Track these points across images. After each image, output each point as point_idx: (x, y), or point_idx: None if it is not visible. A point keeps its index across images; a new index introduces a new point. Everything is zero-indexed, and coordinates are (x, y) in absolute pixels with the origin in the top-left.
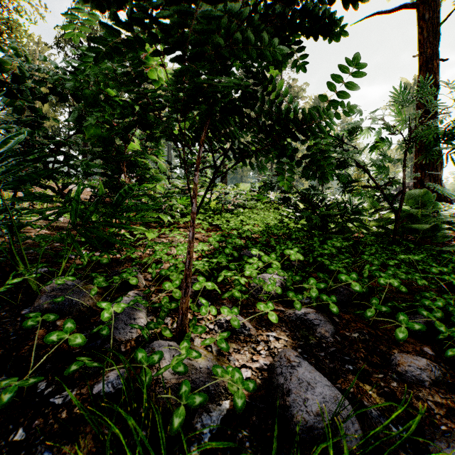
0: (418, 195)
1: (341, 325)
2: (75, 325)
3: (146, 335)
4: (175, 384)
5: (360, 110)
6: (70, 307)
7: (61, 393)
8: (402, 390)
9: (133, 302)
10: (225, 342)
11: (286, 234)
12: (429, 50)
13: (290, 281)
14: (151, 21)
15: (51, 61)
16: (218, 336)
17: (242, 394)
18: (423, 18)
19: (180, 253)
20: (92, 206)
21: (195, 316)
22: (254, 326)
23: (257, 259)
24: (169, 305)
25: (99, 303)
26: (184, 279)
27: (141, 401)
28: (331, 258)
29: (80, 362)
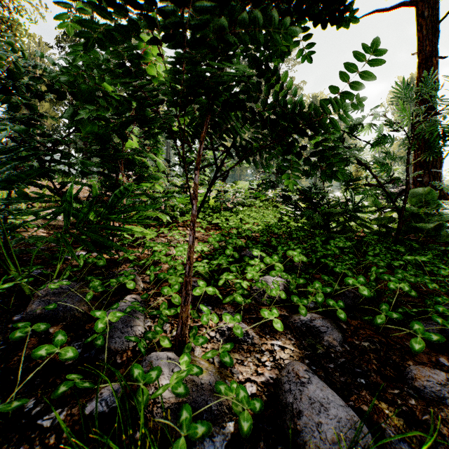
0: (421, 194)
1: (349, 332)
2: (66, 338)
3: (143, 348)
4: (174, 403)
5: (361, 107)
6: (64, 313)
7: (50, 413)
8: (422, 409)
9: (130, 309)
10: (228, 355)
11: (286, 233)
12: (428, 47)
13: (294, 284)
14: (148, 3)
15: (47, 57)
16: (221, 348)
17: (248, 415)
18: (422, 15)
19: (180, 254)
20: (86, 208)
21: (195, 322)
22: (258, 334)
23: (258, 261)
24: (168, 312)
25: (92, 312)
26: (184, 286)
27: (138, 423)
28: (335, 259)
29: (70, 382)
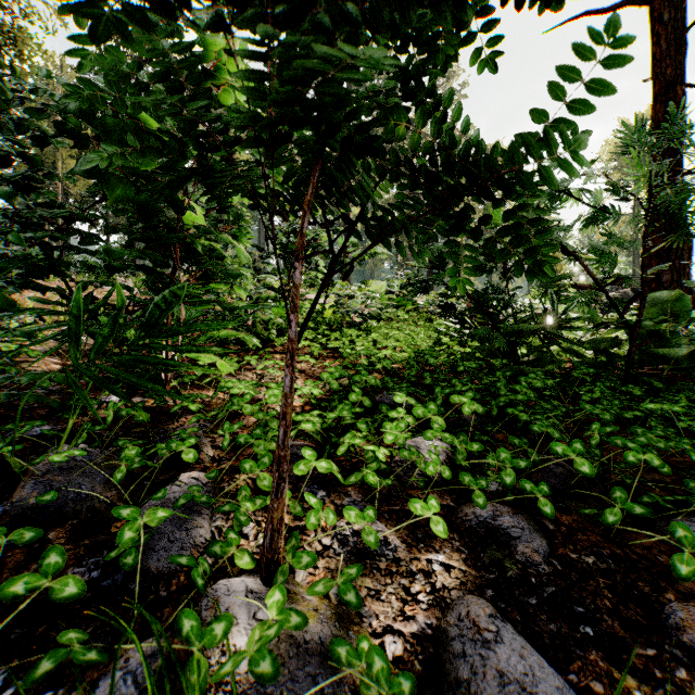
0: (666, 301)
1: (559, 537)
2: (64, 559)
3: (202, 577)
4: (255, 683)
5: None
6: (77, 503)
7: None
8: None
9: (185, 499)
10: (353, 589)
11: (447, 363)
12: (669, 69)
13: (463, 453)
14: None
15: (57, 77)
16: (340, 575)
17: None
18: (660, 19)
19: (274, 401)
20: (107, 326)
21: (298, 519)
22: (404, 540)
23: (403, 412)
24: (250, 505)
25: (116, 509)
26: (276, 465)
27: None
28: (528, 408)
29: (61, 650)
